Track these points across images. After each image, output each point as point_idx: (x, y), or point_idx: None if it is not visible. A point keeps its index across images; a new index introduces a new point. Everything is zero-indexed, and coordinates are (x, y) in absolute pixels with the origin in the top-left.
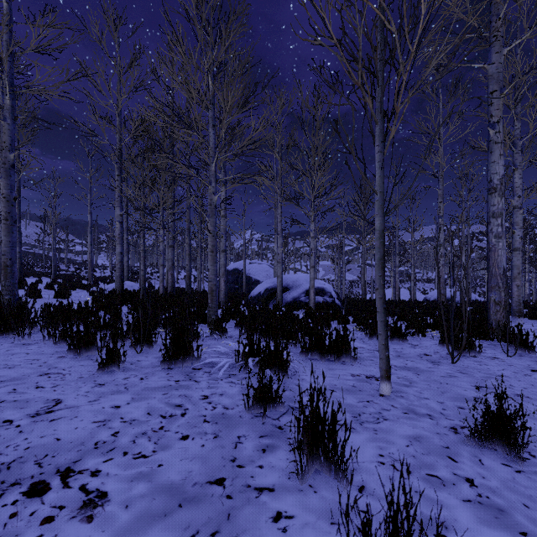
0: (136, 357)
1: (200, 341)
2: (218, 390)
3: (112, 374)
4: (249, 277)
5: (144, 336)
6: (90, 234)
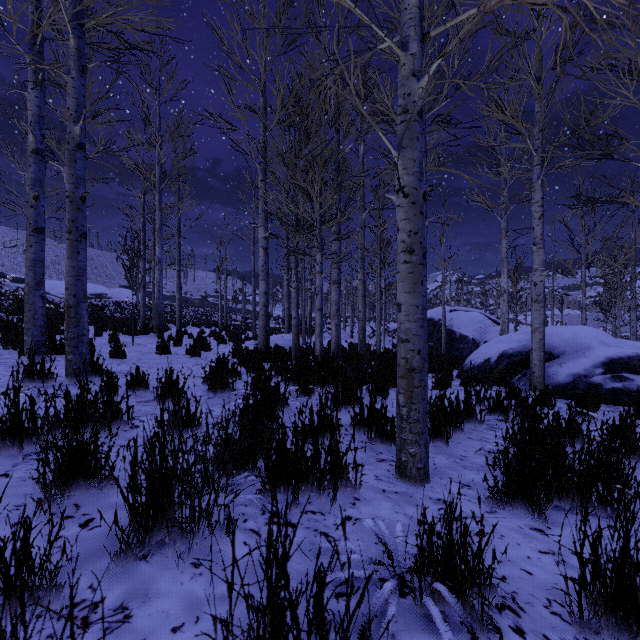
0: None
1: None
2: None
3: None
4: (451, 330)
5: None
6: (253, 278)
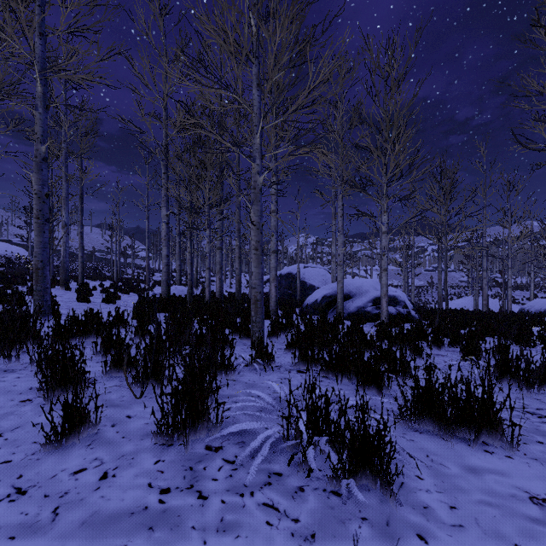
0: (129, 408)
1: (233, 376)
2: (238, 543)
3: (64, 455)
4: (303, 282)
5: (152, 368)
6: (147, 239)
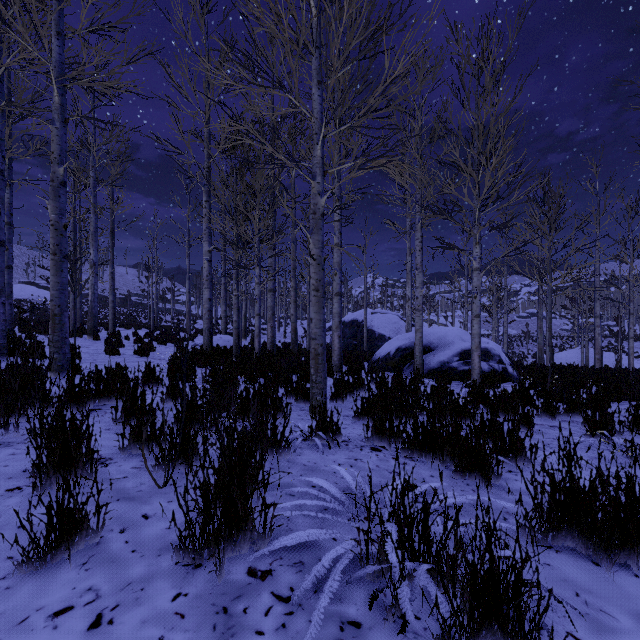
0: (147, 502)
1: (288, 456)
2: None
3: (46, 582)
4: (371, 330)
5: (181, 445)
6: (188, 280)
